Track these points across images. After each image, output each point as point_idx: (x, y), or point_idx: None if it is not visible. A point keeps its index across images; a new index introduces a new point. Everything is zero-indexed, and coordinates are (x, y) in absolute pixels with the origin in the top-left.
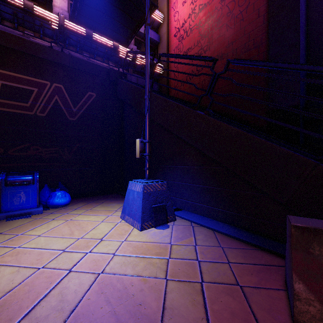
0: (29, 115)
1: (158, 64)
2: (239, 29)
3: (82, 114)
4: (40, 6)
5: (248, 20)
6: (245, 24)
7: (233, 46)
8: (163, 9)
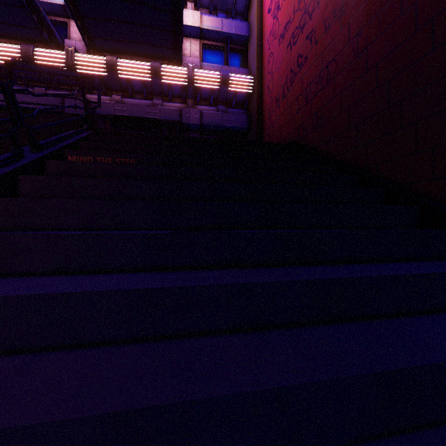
0: None
1: (242, 77)
2: None
3: None
4: (46, 47)
5: None
6: None
7: None
8: None
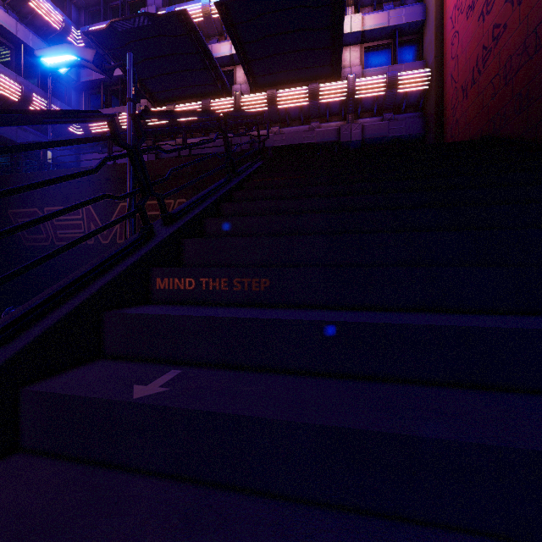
0: None
1: (414, 72)
2: None
3: None
4: (219, 97)
5: None
6: None
7: None
8: None
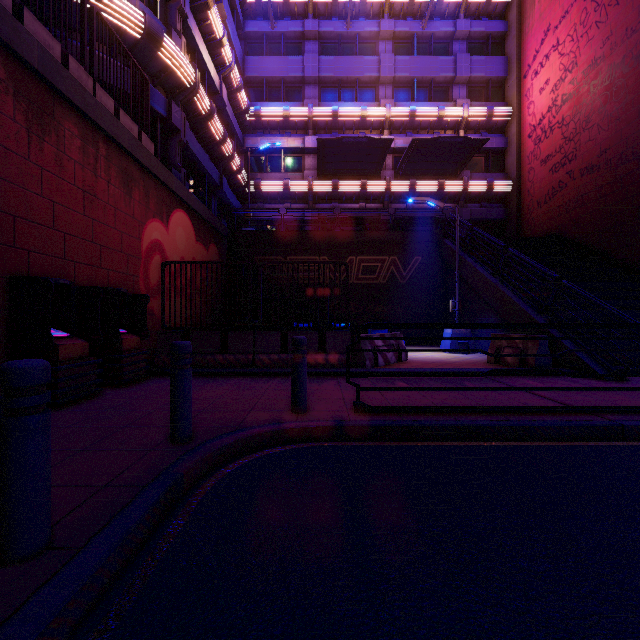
0: (376, 284)
1: (503, 181)
2: (614, 132)
3: (410, 277)
4: (371, 178)
5: (625, 121)
6: (621, 126)
7: (607, 155)
8: (512, 101)
